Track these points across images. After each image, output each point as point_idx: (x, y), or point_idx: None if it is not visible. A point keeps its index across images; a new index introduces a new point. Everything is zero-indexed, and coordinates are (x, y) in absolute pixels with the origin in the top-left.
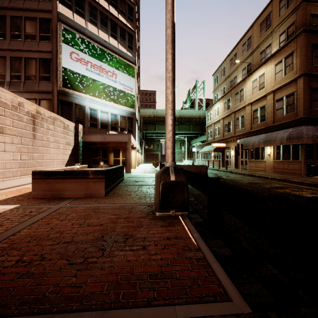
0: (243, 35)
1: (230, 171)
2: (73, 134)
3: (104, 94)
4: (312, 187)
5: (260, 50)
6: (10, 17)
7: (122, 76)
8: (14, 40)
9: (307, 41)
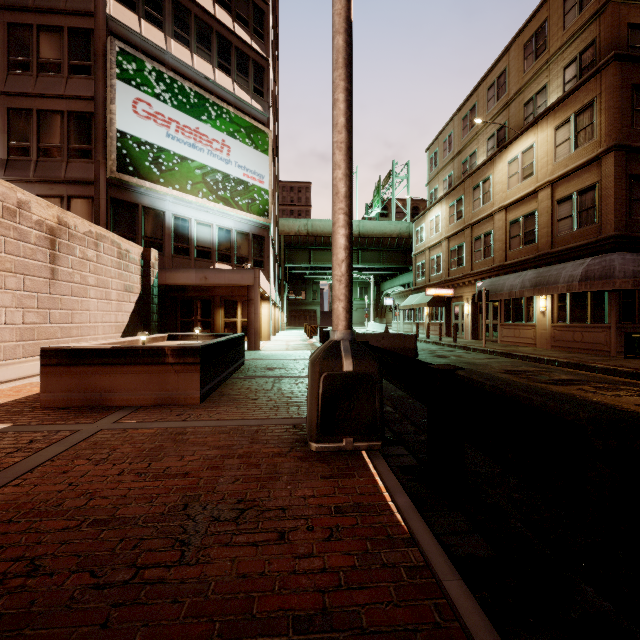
0: (489, 68)
1: (463, 346)
2: (138, 270)
3: (205, 186)
4: (637, 379)
5: (523, 99)
6: (7, 26)
7: (243, 150)
8: (16, 75)
9: (623, 80)
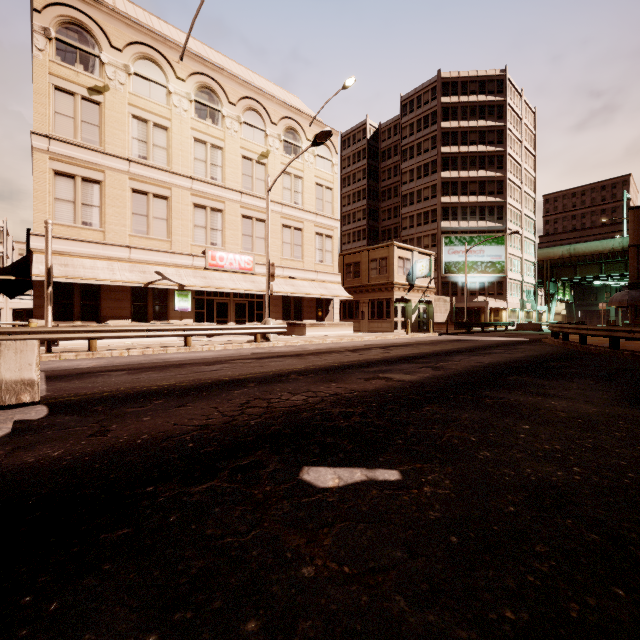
0: None
1: None
2: (449, 304)
3: (473, 269)
4: None
5: None
6: (416, 238)
7: (490, 249)
8: None
9: (635, 217)
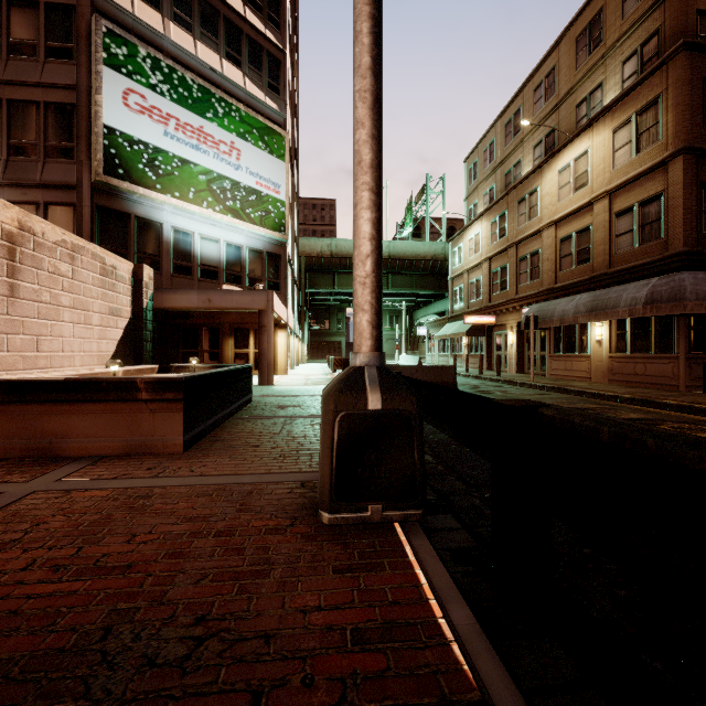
0: (536, 66)
1: (508, 380)
2: (128, 291)
3: (210, 195)
4: None
5: (575, 100)
6: None
7: (255, 154)
8: None
9: (693, 72)
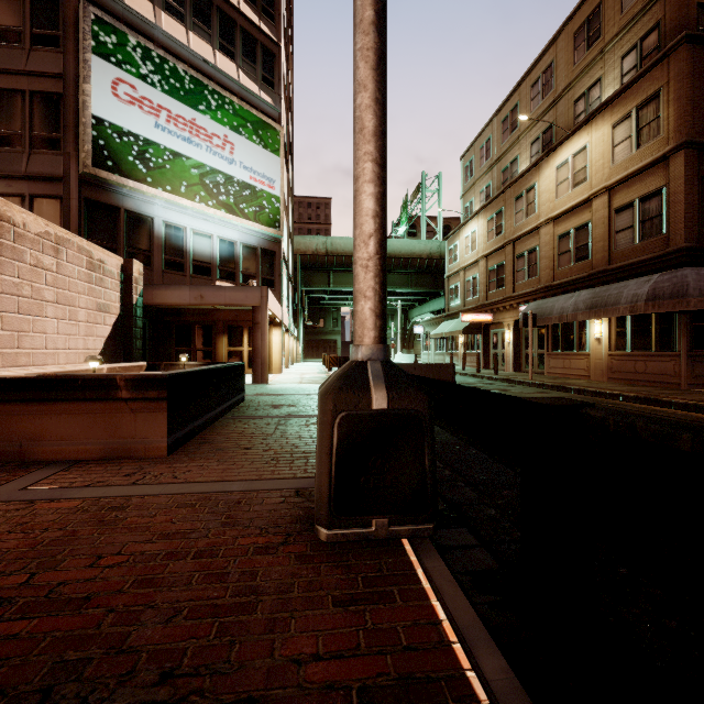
0: (534, 62)
1: (506, 379)
2: (117, 286)
3: (203, 189)
4: None
5: (573, 96)
6: None
7: (249, 149)
8: None
9: (695, 65)
